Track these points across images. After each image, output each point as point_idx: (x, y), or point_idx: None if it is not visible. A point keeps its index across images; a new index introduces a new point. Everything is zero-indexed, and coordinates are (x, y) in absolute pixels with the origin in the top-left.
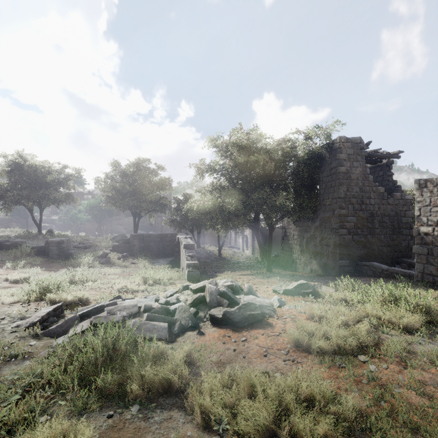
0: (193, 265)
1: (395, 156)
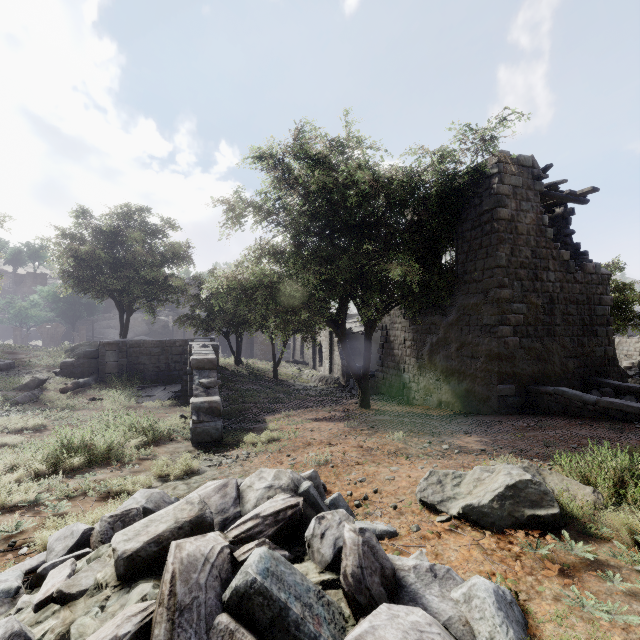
0: (207, 406)
1: (581, 199)
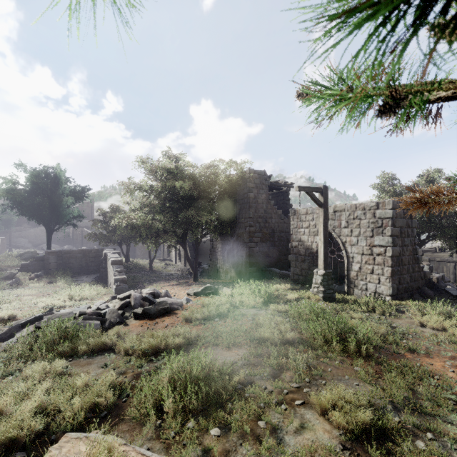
0: (121, 279)
1: (290, 186)
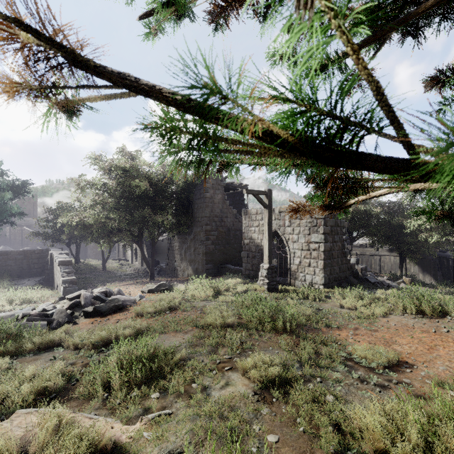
0: (70, 280)
1: (245, 187)
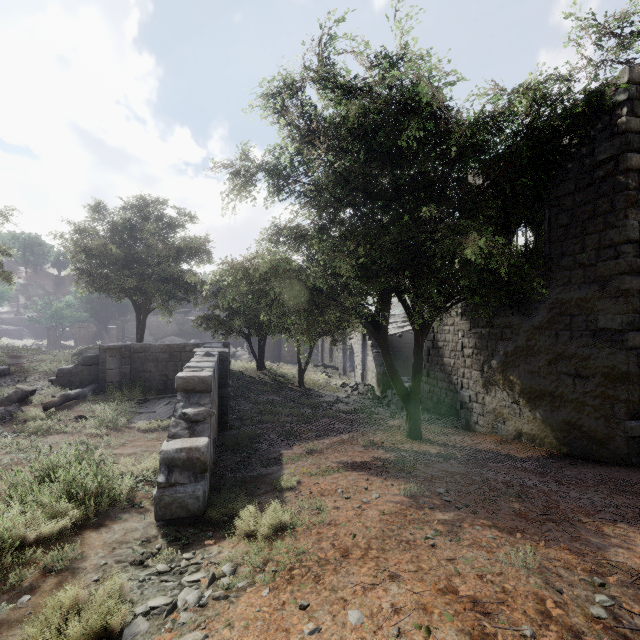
0: (184, 456)
1: None
